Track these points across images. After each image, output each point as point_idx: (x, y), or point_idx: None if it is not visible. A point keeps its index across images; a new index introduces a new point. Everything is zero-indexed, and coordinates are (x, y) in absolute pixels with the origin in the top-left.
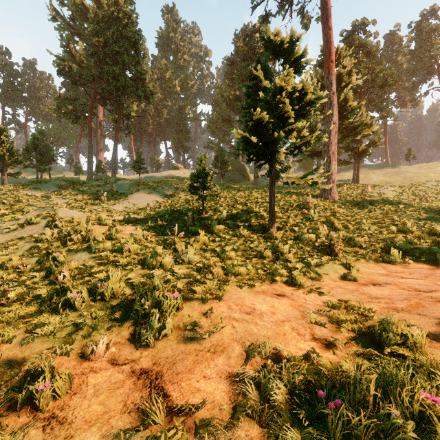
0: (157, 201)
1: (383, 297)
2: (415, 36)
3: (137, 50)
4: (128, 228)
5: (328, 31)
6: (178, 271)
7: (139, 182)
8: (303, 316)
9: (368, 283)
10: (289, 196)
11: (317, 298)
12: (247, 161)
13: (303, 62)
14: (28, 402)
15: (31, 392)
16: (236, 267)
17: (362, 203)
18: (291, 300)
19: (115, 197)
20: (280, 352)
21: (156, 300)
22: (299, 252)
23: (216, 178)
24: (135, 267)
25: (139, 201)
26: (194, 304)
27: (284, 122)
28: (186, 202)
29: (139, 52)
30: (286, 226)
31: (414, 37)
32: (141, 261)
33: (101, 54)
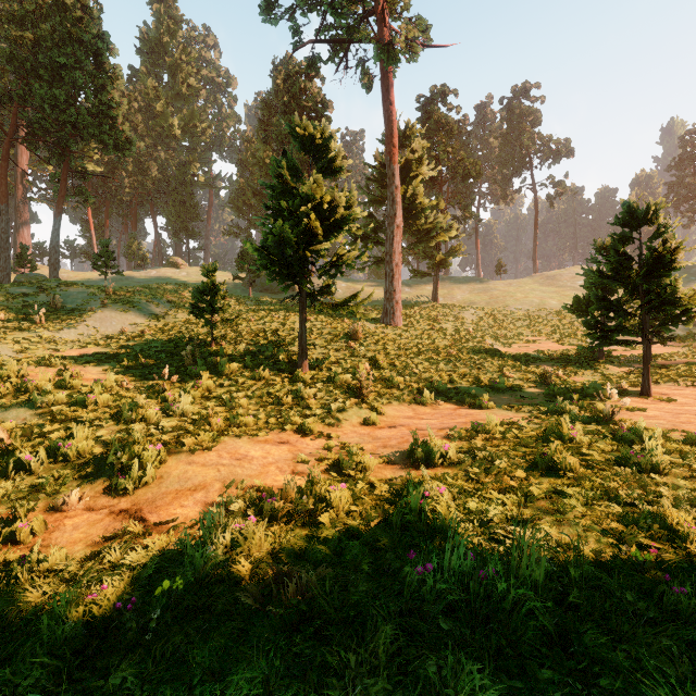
0: (139, 324)
1: (385, 438)
2: (507, 116)
3: (102, 66)
4: (89, 370)
5: (389, 106)
6: (166, 424)
7: (105, 291)
8: (294, 458)
9: (385, 427)
10: (340, 321)
11: (322, 443)
12: (269, 281)
13: (339, 163)
14: (4, 543)
15: (5, 537)
16: (242, 417)
17: (428, 332)
18: (292, 446)
19: (60, 317)
20: (257, 484)
21: (136, 453)
22: (325, 397)
23: (243, 285)
24: (107, 422)
25: (106, 323)
26: (181, 456)
27: (312, 239)
28: (188, 327)
29: (106, 69)
30: (323, 364)
31: (505, 117)
32: (116, 415)
33: (28, 62)
